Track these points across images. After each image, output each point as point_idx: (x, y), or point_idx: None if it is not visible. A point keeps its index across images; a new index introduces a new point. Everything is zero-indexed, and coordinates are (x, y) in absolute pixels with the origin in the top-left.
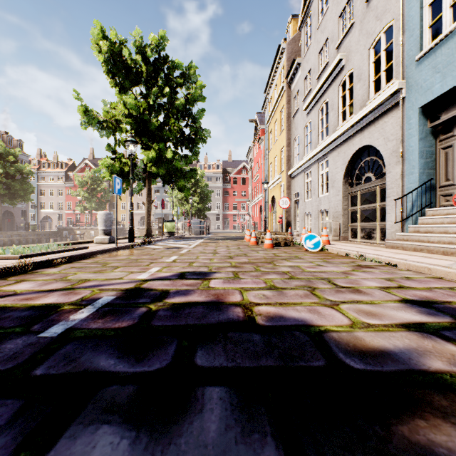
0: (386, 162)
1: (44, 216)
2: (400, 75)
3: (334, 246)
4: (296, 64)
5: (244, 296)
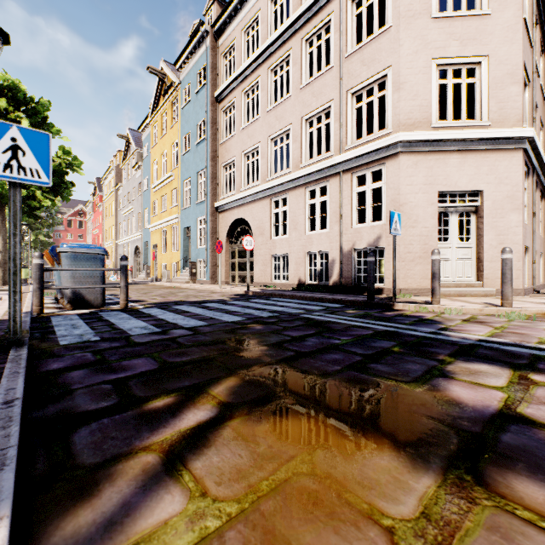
0: (141, 253)
1: None
2: (142, 230)
3: None
4: (120, 186)
5: None
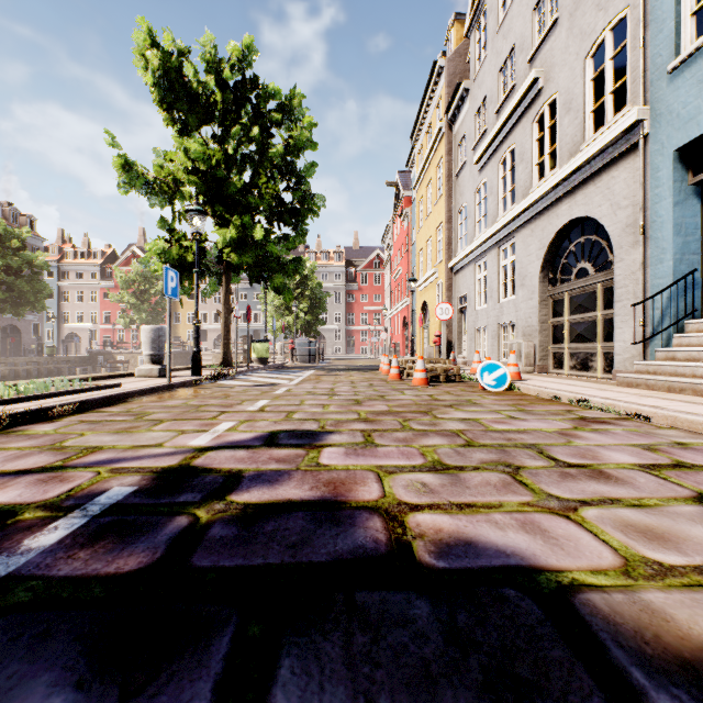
0: (615, 244)
1: (68, 334)
2: (639, 98)
3: (529, 382)
4: (462, 91)
5: (385, 486)
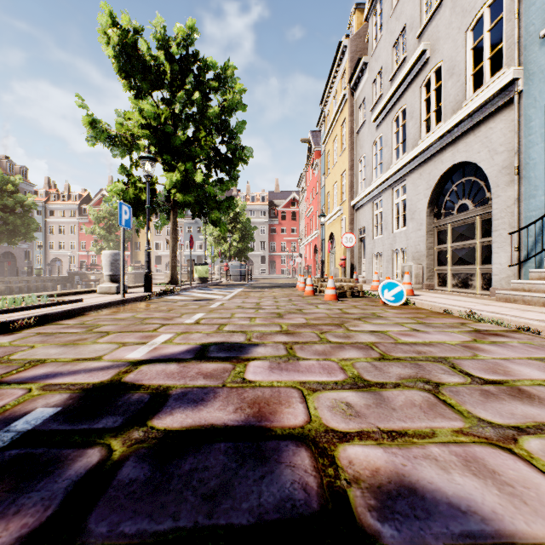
0: (492, 183)
1: (53, 259)
2: (515, 61)
3: (421, 297)
4: (362, 64)
5: (309, 407)
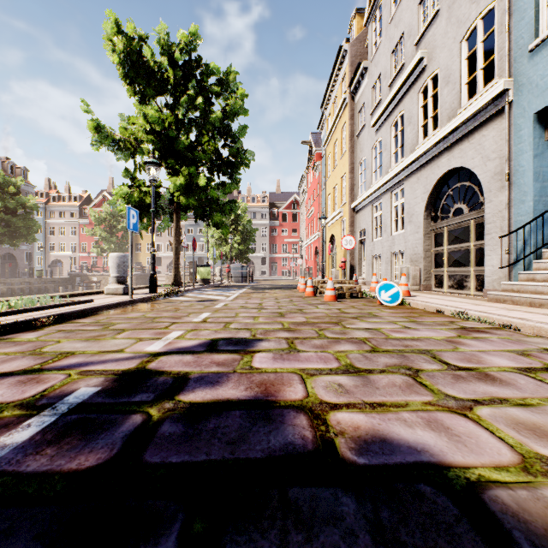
0: (485, 188)
1: (54, 260)
2: (505, 72)
3: (417, 298)
4: (362, 69)
5: (307, 386)
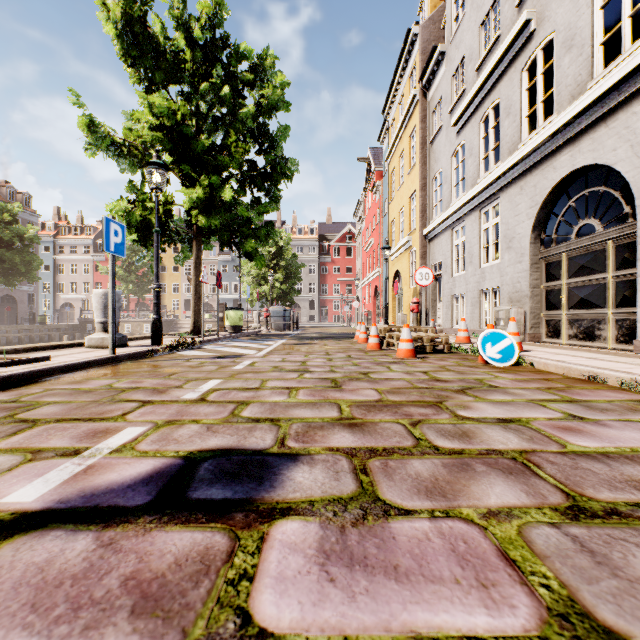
0: (637, 191)
1: (63, 304)
2: None
3: (536, 354)
4: (438, 54)
5: None
